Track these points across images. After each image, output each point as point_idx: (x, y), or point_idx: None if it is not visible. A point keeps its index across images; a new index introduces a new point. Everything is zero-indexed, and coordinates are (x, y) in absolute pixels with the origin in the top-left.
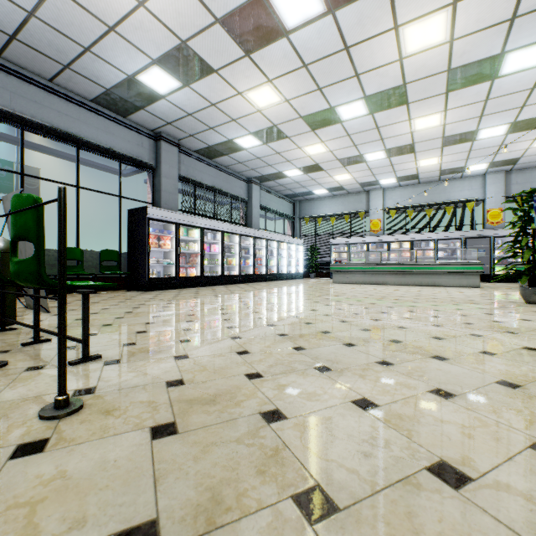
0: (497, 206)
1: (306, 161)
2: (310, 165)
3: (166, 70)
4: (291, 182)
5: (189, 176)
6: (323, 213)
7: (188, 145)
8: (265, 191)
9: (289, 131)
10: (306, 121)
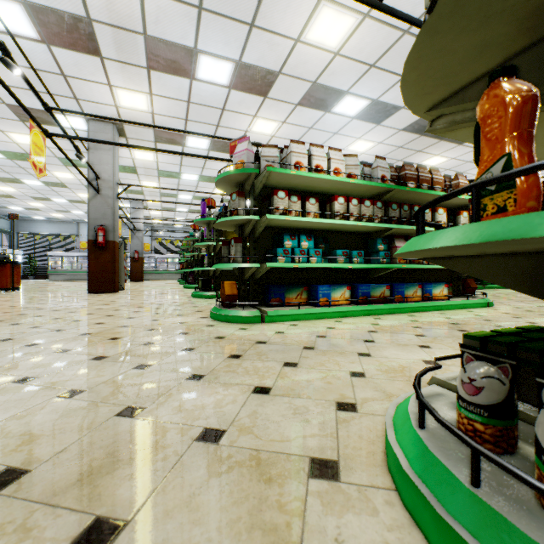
0: (149, 242)
1: (29, 206)
2: (32, 208)
3: None
4: (13, 211)
5: None
6: (42, 232)
7: None
8: None
9: (19, 197)
10: (32, 197)
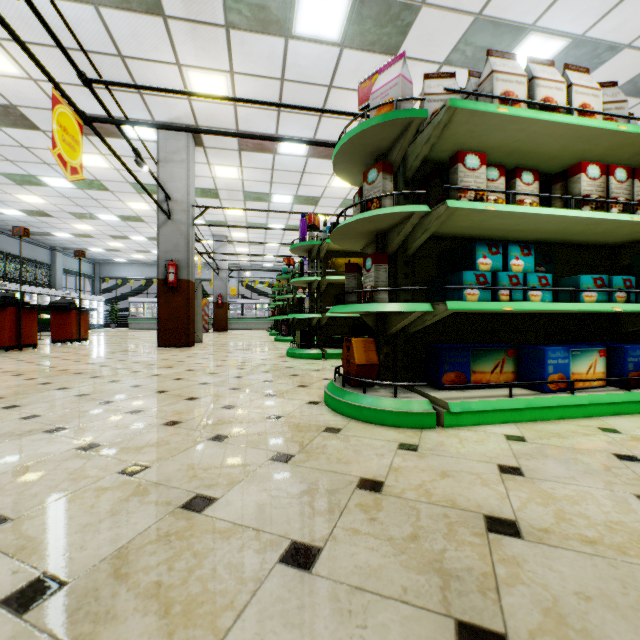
0: (235, 286)
1: (109, 247)
2: (112, 249)
3: (21, 211)
4: (95, 253)
5: (3, 249)
6: (124, 276)
7: (5, 228)
8: (67, 256)
9: (98, 237)
10: (110, 236)
